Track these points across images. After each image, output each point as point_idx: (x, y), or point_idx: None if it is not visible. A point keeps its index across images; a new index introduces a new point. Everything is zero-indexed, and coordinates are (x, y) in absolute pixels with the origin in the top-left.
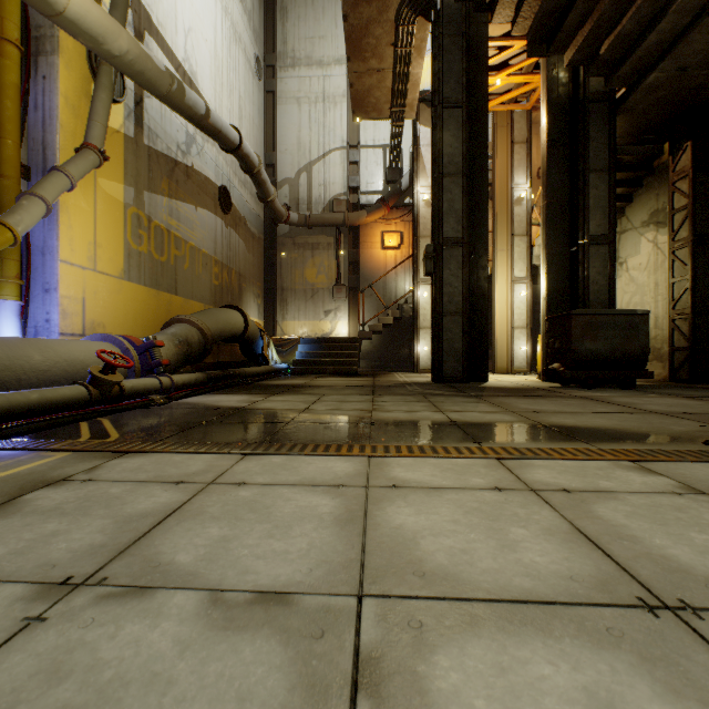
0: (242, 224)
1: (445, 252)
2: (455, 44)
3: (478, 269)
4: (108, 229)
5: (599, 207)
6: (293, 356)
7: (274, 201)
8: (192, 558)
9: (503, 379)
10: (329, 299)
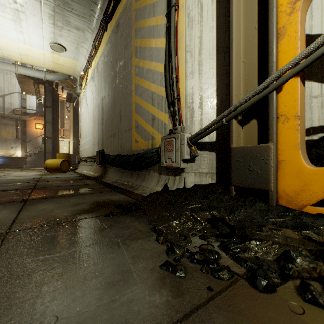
0: None
1: (47, 139)
2: (50, 94)
3: (56, 143)
4: None
5: None
6: None
7: None
8: (0, 173)
9: None
10: (13, 143)
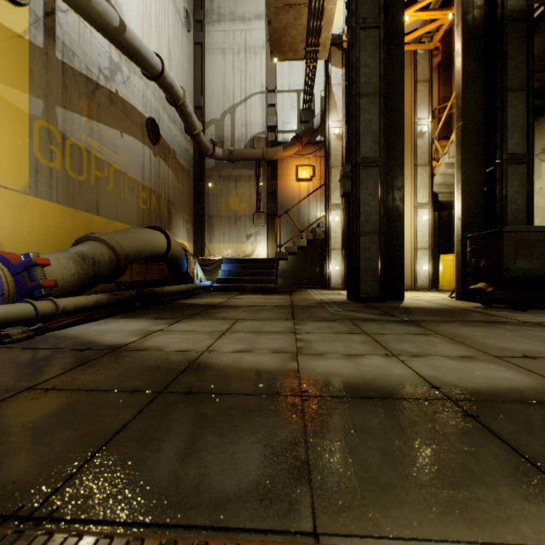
0: (171, 156)
1: (363, 171)
2: None
3: (393, 190)
4: (5, 139)
5: (517, 126)
6: (217, 274)
7: (199, 134)
8: None
9: (415, 297)
10: (250, 225)
